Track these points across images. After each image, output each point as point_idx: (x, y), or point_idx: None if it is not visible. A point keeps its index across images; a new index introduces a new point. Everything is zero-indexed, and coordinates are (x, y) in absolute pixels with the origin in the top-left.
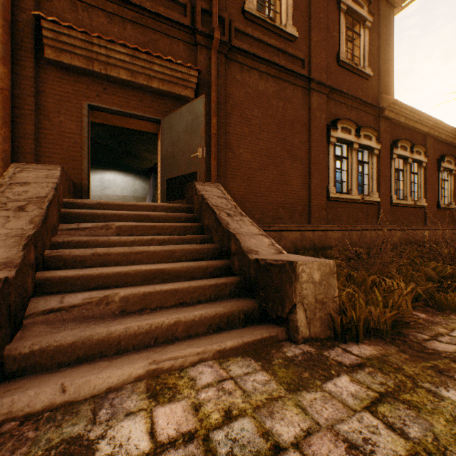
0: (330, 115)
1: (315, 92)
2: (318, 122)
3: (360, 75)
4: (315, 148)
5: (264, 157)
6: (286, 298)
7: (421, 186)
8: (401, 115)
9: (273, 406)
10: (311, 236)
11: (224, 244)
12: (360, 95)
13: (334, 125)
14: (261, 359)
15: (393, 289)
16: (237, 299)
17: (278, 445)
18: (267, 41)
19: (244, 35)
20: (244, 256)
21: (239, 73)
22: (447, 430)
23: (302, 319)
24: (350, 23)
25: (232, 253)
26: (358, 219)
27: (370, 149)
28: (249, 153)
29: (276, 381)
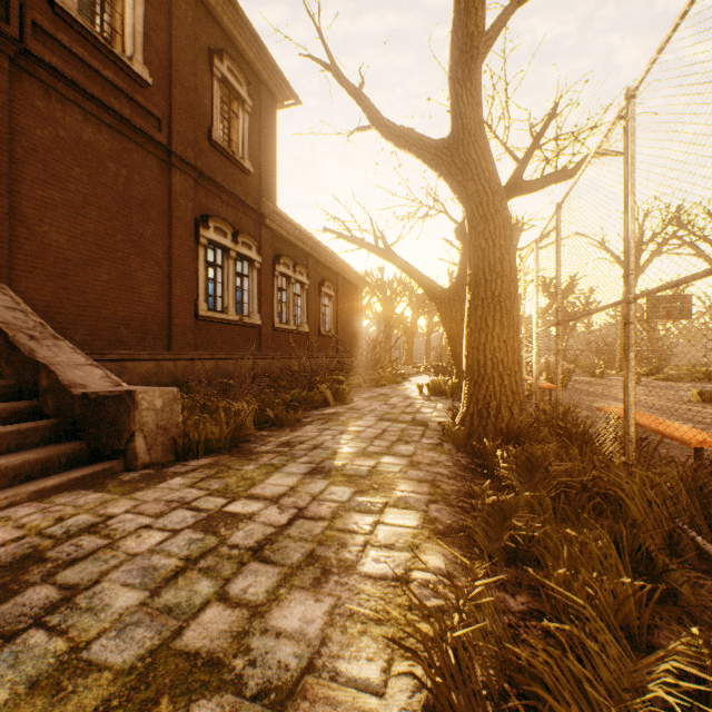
0: (200, 207)
1: (179, 170)
2: (183, 213)
3: (239, 166)
4: (180, 247)
5: (94, 247)
6: (125, 429)
7: (305, 310)
8: (284, 228)
9: (108, 503)
10: (172, 367)
11: (28, 378)
12: (239, 192)
13: (206, 222)
14: (94, 488)
15: (240, 412)
16: (56, 445)
17: (112, 515)
18: (100, 69)
19: (54, 41)
20: (65, 392)
21: (42, 97)
22: (236, 481)
23: (143, 446)
24: (227, 96)
25: (44, 390)
26: (236, 345)
27: (251, 261)
28: (63, 235)
29: (112, 494)
